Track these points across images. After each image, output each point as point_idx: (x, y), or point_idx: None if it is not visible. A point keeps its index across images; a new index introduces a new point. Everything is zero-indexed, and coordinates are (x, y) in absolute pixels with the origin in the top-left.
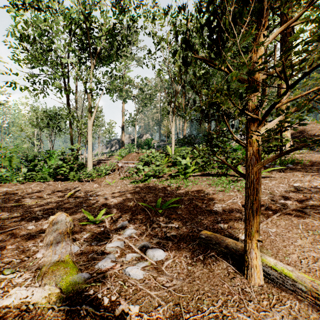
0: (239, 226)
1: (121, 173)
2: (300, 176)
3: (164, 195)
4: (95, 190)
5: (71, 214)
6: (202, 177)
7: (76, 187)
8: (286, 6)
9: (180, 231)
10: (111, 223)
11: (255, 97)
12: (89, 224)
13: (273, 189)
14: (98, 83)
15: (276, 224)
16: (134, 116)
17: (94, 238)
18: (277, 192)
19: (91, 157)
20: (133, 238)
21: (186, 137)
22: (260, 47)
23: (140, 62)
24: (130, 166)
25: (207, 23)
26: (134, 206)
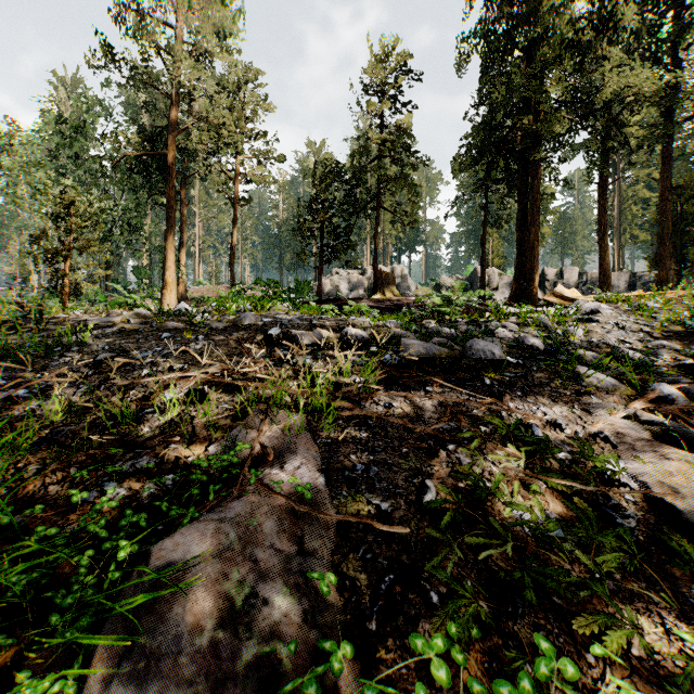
0: None
1: None
2: None
3: None
4: None
5: None
6: None
7: None
8: (170, 181)
9: None
10: None
11: (65, 277)
12: None
13: None
14: None
15: None
16: None
17: None
18: None
19: None
20: None
21: None
22: (67, 263)
23: None
24: None
25: (46, 255)
26: None
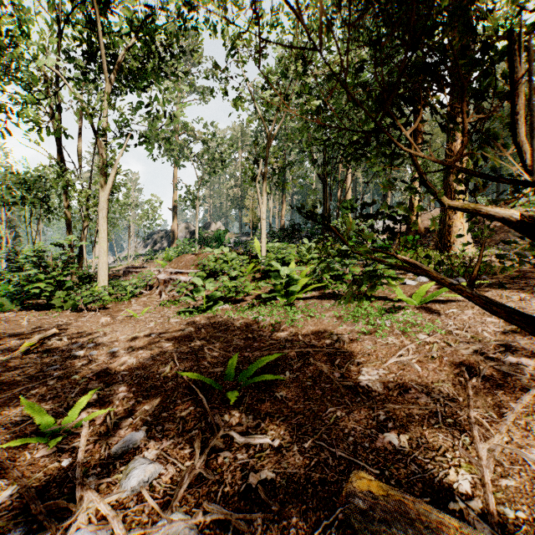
0: (440, 441)
1: (163, 293)
2: (516, 300)
3: (244, 345)
4: (99, 331)
5: (4, 405)
6: (322, 302)
7: (61, 325)
8: None
9: (285, 463)
10: (98, 438)
11: None
12: (36, 444)
13: (476, 328)
14: (125, 125)
15: (530, 431)
16: (194, 190)
17: (23, 506)
18: (489, 336)
19: (106, 262)
20: (146, 500)
21: (286, 228)
22: None
23: (205, 96)
24: (182, 280)
25: None
26: (172, 377)
